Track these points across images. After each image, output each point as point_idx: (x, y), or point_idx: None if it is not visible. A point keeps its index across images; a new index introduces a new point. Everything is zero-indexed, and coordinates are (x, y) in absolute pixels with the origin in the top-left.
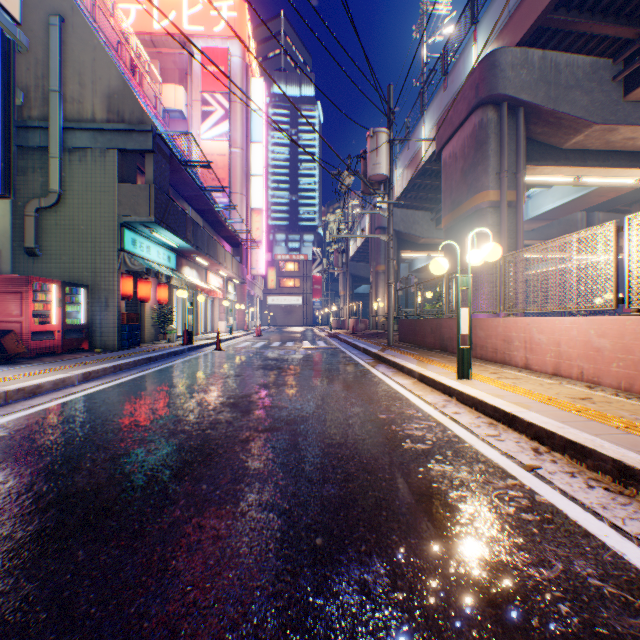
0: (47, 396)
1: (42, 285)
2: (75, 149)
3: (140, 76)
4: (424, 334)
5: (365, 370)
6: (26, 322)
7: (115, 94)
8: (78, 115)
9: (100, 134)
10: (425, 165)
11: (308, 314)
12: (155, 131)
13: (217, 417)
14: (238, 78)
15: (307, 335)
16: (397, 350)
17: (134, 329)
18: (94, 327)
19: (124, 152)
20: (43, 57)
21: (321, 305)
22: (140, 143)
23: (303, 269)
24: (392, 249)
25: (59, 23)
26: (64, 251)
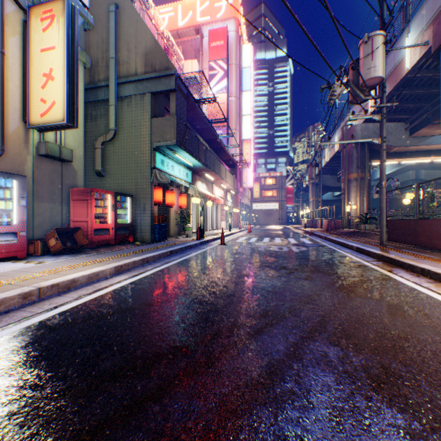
0: (77, 291)
1: (101, 195)
2: (124, 98)
3: (169, 55)
4: (432, 235)
5: (386, 277)
6: (90, 222)
7: (149, 52)
8: (126, 73)
9: (140, 84)
10: (408, 74)
11: (282, 216)
12: (176, 74)
13: (241, 365)
14: (233, 47)
15: (287, 232)
16: (403, 252)
17: (162, 227)
18: (136, 225)
19: (155, 94)
20: (106, 37)
21: (292, 209)
22: (166, 85)
23: (278, 183)
24: (385, 151)
25: (114, 9)
26: (118, 171)
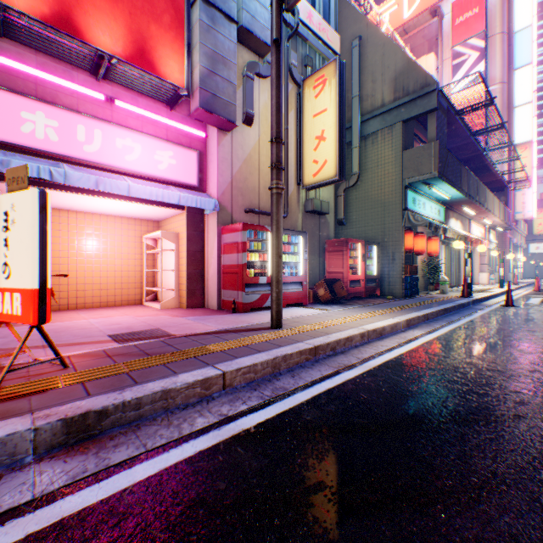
0: (390, 339)
1: (351, 245)
2: (367, 136)
3: None
4: None
5: None
6: (344, 273)
7: (399, 74)
8: (369, 107)
9: (386, 115)
10: None
11: None
12: (436, 89)
13: None
14: (495, 8)
15: None
16: None
17: (412, 280)
18: (381, 277)
19: (406, 122)
20: (346, 76)
21: None
22: (422, 107)
23: None
24: None
25: (357, 43)
26: (360, 218)
